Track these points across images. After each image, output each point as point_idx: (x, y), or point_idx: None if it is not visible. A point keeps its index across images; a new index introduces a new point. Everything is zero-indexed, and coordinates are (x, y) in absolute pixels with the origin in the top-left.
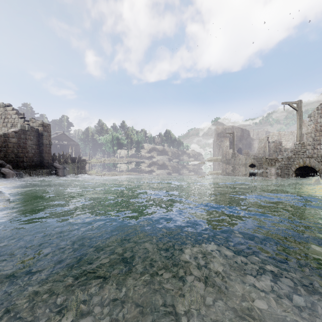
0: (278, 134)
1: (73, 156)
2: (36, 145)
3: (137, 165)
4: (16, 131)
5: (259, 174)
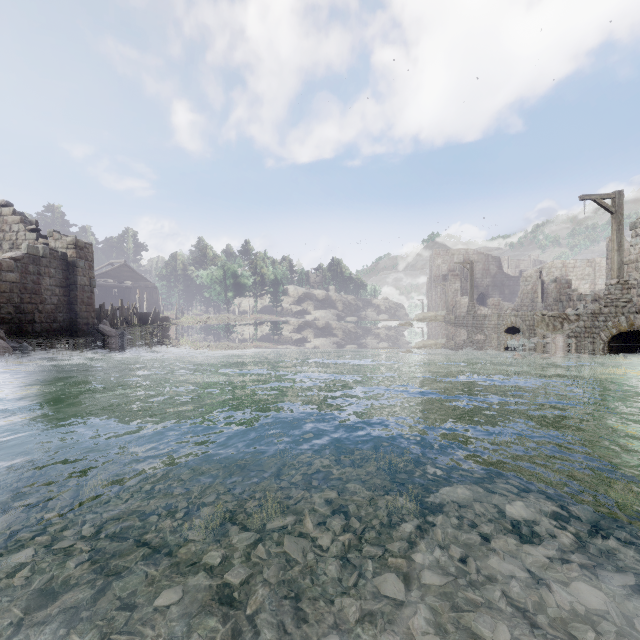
0: (563, 266)
1: (145, 310)
2: (63, 288)
3: (274, 328)
4: (18, 257)
5: (530, 348)
